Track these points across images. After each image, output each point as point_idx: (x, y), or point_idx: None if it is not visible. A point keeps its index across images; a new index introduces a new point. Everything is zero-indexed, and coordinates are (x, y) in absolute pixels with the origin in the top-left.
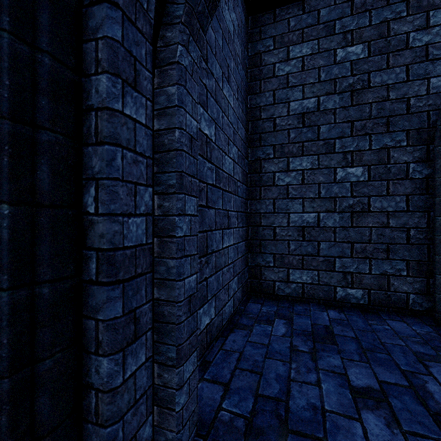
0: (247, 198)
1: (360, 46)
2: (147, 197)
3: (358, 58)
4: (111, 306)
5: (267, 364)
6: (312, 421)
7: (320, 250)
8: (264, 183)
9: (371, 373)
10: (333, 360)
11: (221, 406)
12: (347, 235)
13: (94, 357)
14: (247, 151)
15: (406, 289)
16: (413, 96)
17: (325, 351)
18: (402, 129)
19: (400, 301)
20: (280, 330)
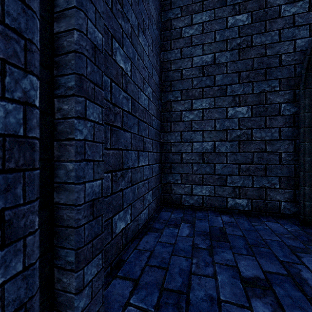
0: (160, 131)
1: (245, 15)
2: (27, 84)
3: (244, 24)
4: None
5: (173, 261)
6: (209, 311)
7: (215, 170)
8: (174, 119)
9: (257, 265)
10: (226, 255)
11: (129, 302)
12: (236, 158)
13: None
14: (160, 95)
15: (278, 198)
16: (283, 53)
17: (220, 247)
18: (276, 78)
19: (274, 207)
20: (185, 232)
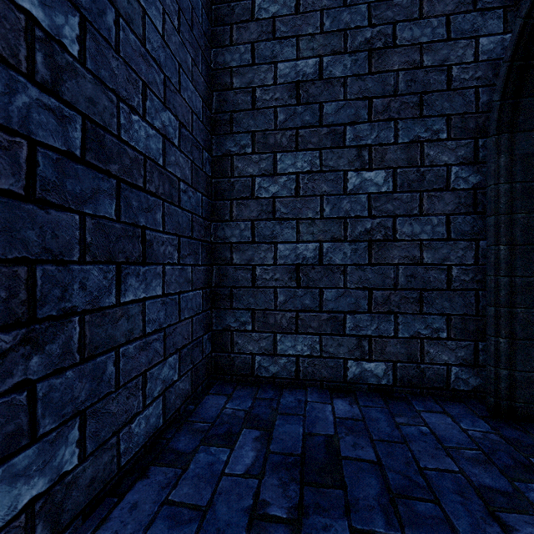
0: (208, 218)
1: None
2: None
3: None
4: None
5: None
6: None
7: (322, 302)
8: (238, 194)
9: None
10: None
11: None
12: (363, 277)
13: None
14: (208, 140)
15: (446, 358)
16: (455, 63)
17: (321, 510)
18: (441, 114)
19: (438, 378)
20: (244, 458)
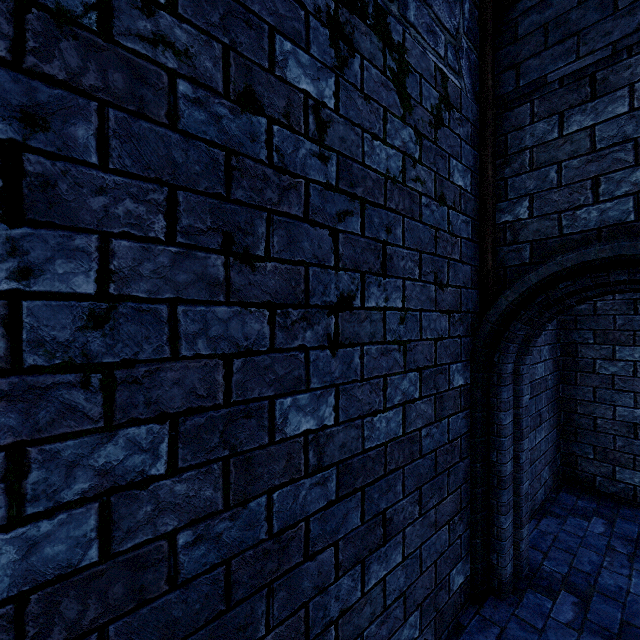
0: (558, 383)
1: None
2: (511, 451)
3: None
4: (503, 498)
5: (581, 551)
6: (616, 593)
7: None
8: (581, 369)
9: None
10: None
11: (543, 563)
12: None
13: (495, 515)
14: (558, 335)
15: None
16: None
17: None
18: None
19: None
20: (598, 528)
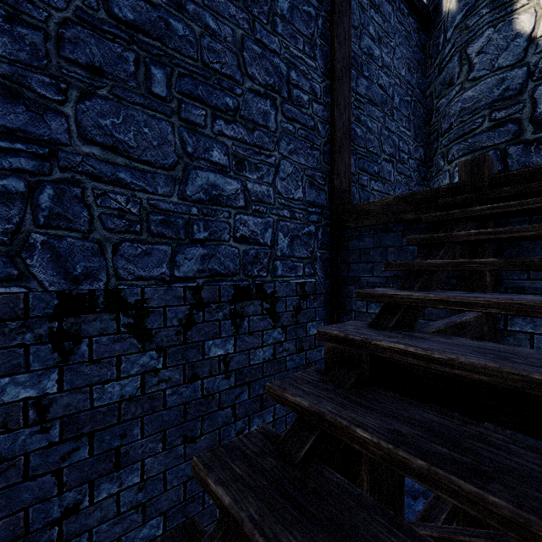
0: None
1: None
2: None
3: None
4: None
5: None
6: None
7: None
8: None
9: None
10: None
11: None
12: None
13: None
14: None
15: None
16: None
17: None
18: None
19: None
20: (418, 507)
